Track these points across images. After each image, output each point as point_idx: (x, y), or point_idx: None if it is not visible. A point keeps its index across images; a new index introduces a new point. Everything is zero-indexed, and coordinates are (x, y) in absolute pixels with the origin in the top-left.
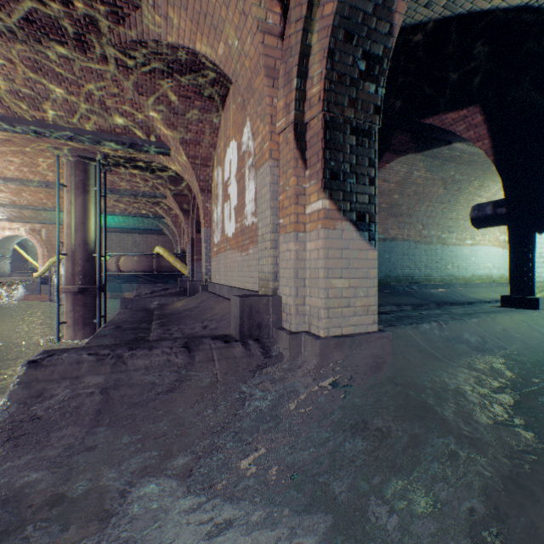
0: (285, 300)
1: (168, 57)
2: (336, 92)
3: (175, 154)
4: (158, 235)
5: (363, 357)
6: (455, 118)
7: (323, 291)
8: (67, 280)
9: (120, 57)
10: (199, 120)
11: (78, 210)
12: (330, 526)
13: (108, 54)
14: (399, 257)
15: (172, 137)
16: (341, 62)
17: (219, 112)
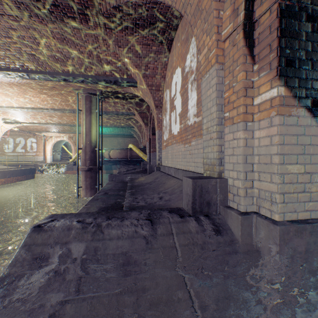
0: (231, 182)
1: (136, 15)
2: None
3: (140, 85)
4: (130, 138)
5: None
6: None
7: (278, 177)
8: (82, 163)
9: (107, 22)
10: (154, 60)
11: (88, 123)
12: None
13: (100, 21)
14: None
15: (138, 73)
16: None
17: (168, 53)
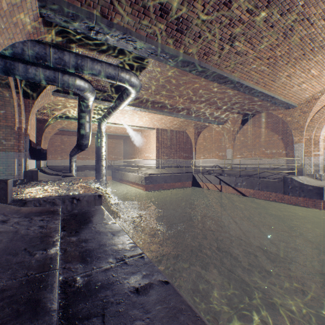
0: None
1: None
2: None
3: None
4: None
5: None
6: None
7: None
8: None
9: None
10: None
11: None
12: None
13: None
14: None
15: None
16: None
17: None
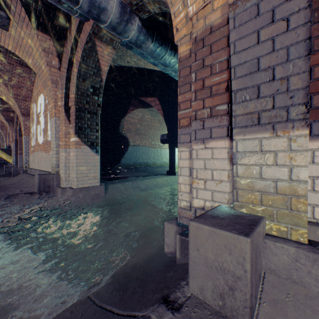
0: (62, 175)
1: None
2: (80, 98)
3: (2, 90)
4: None
5: (92, 194)
6: (151, 100)
7: (75, 171)
8: None
9: None
10: (20, 76)
11: None
12: (58, 234)
13: None
14: (141, 154)
15: None
16: (82, 88)
17: (34, 74)
